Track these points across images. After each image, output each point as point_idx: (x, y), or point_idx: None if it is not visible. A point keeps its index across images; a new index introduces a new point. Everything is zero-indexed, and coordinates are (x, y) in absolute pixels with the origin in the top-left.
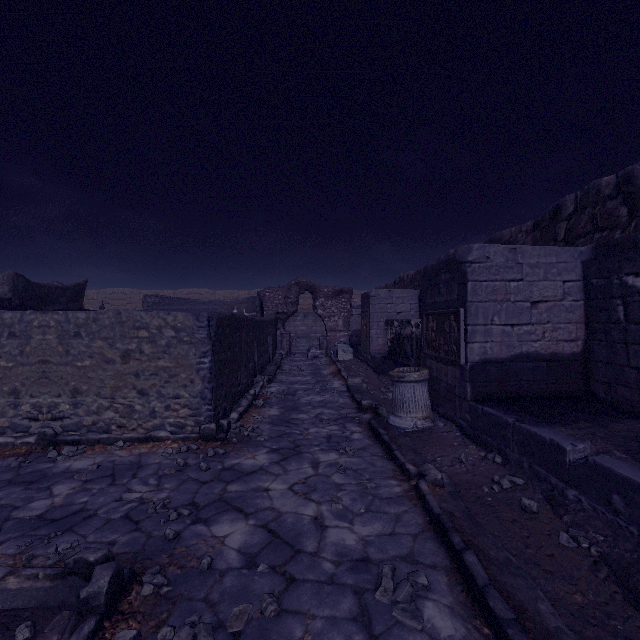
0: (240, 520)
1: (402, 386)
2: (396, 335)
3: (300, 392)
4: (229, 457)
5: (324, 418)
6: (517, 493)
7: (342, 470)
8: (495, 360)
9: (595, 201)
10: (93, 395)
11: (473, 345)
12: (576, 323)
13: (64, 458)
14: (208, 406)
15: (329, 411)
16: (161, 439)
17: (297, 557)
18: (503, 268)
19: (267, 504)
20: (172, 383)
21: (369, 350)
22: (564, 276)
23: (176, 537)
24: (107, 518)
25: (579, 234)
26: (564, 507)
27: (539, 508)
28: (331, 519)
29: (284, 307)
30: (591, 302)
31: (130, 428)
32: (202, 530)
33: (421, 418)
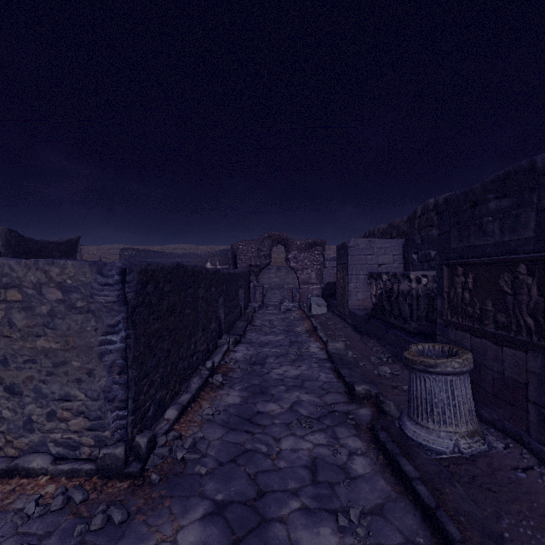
0: None
1: (430, 379)
2: (385, 291)
3: (271, 360)
4: (128, 535)
5: (303, 413)
6: None
7: None
8: None
9: None
10: None
11: None
12: None
13: None
14: (119, 411)
15: (309, 397)
16: (33, 472)
17: None
18: None
19: None
20: (58, 376)
21: (347, 305)
22: None
23: None
24: None
25: None
26: None
27: None
28: None
29: (257, 260)
30: None
31: None
32: None
33: (465, 434)
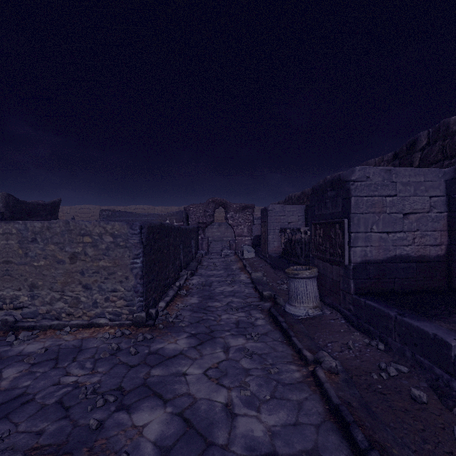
0: (159, 407)
1: (296, 281)
2: (288, 240)
3: (215, 283)
4: (155, 342)
5: (233, 306)
6: (404, 381)
7: (249, 355)
8: (374, 261)
9: (445, 135)
10: (47, 289)
11: (356, 249)
12: (440, 231)
13: (19, 342)
14: (140, 298)
15: (237, 300)
16: (101, 325)
17: (209, 451)
18: (380, 186)
19: (184, 390)
20: (110, 279)
21: (267, 251)
22: (430, 192)
23: (99, 427)
24: (42, 403)
25: (431, 161)
26: (452, 398)
27: (427, 398)
28: (240, 406)
29: (204, 218)
30: (453, 213)
31: (77, 316)
32: (124, 418)
33: (312, 307)
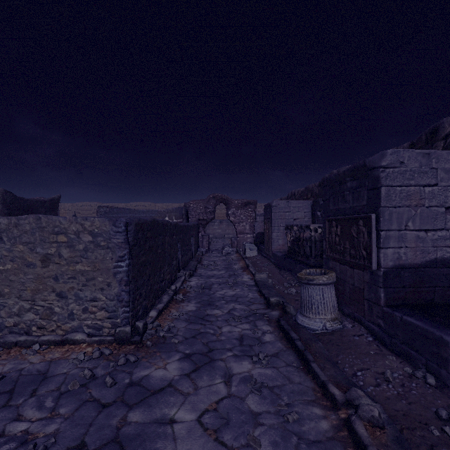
0: None
1: (311, 288)
2: (295, 238)
3: (215, 286)
4: (139, 366)
5: (236, 314)
6: None
7: (257, 389)
8: (409, 266)
9: None
10: (14, 297)
11: (386, 250)
12: None
13: None
14: (125, 308)
15: (240, 306)
16: (77, 342)
17: None
18: (417, 173)
19: None
20: (89, 286)
21: (271, 249)
22: None
23: None
24: None
25: None
26: None
27: None
28: None
29: (204, 215)
30: None
31: (49, 329)
32: None
33: (330, 319)
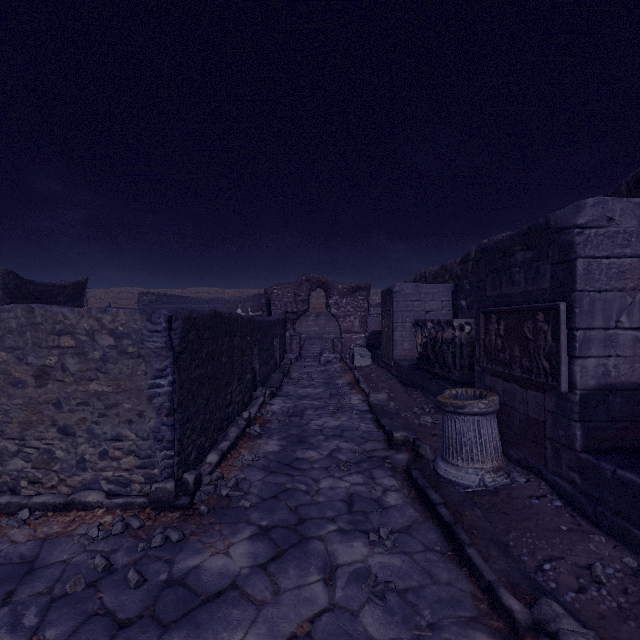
0: None
1: (460, 420)
2: (430, 339)
3: (309, 412)
4: (186, 549)
5: (341, 459)
6: None
7: (378, 594)
8: (622, 386)
9: None
10: None
11: (585, 361)
12: None
13: None
14: (167, 451)
15: (348, 445)
16: (89, 506)
17: None
18: (636, 236)
19: None
20: (110, 417)
21: (392, 356)
22: None
23: None
24: None
25: None
26: None
27: None
28: None
29: (294, 306)
30: None
31: (48, 485)
32: None
33: (490, 470)
